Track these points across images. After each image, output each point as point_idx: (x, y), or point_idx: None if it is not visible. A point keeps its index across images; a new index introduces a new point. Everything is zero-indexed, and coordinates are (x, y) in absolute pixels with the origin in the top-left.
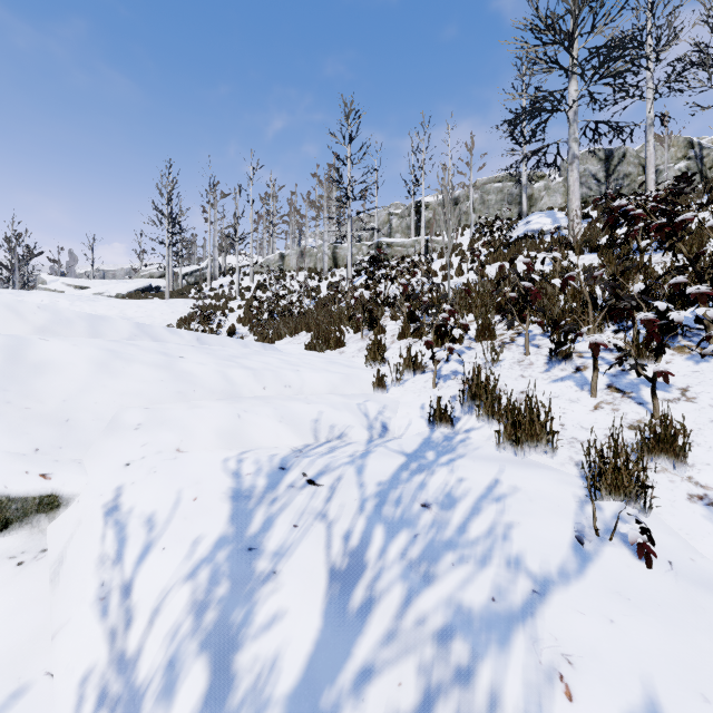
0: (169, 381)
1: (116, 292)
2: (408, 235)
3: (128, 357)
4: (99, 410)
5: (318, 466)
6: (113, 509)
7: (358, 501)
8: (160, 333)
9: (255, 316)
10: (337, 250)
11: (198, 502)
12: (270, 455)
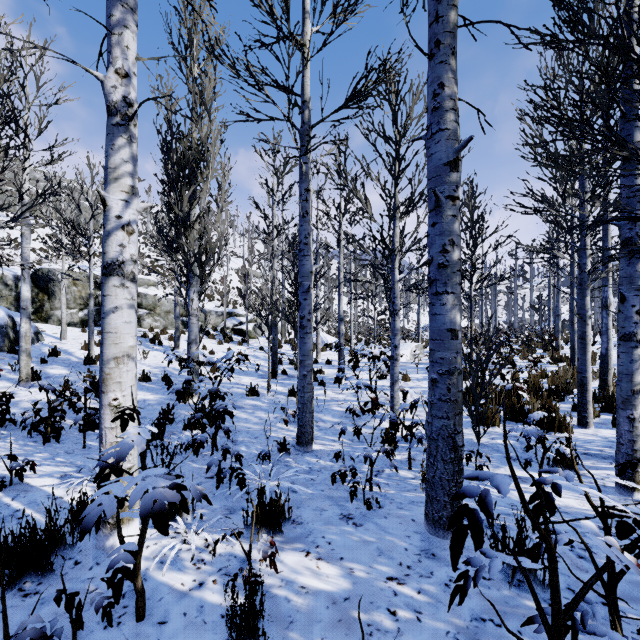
0: None
1: None
2: None
3: None
4: None
5: None
6: None
7: None
8: None
9: None
10: None
11: None
12: None
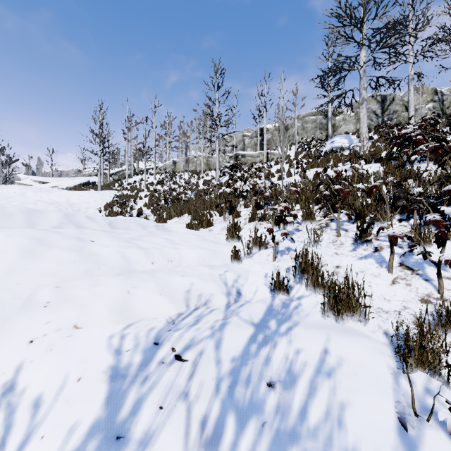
0: (80, 262)
1: (66, 185)
2: (255, 149)
3: (50, 243)
4: (19, 290)
5: (184, 340)
6: (8, 389)
7: (214, 381)
8: (82, 221)
9: (156, 202)
10: (209, 158)
11: (81, 383)
12: (148, 329)
